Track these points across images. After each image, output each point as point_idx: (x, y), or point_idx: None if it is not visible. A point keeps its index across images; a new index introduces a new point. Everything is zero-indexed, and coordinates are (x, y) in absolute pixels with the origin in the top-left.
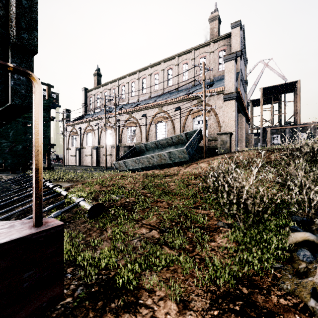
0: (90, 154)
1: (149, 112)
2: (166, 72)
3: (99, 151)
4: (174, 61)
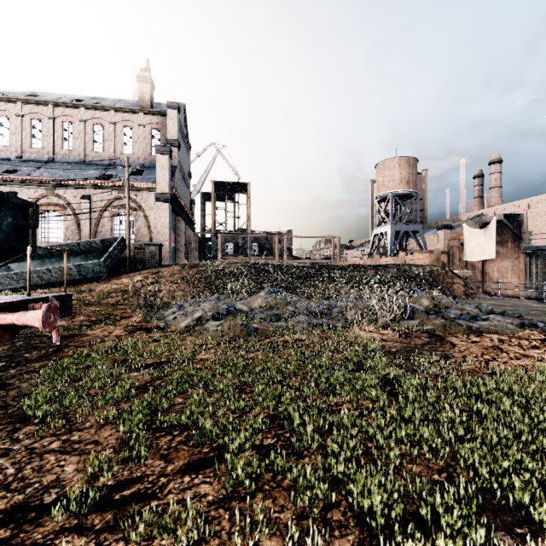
0: None
1: (24, 191)
2: (60, 125)
3: None
4: (76, 113)
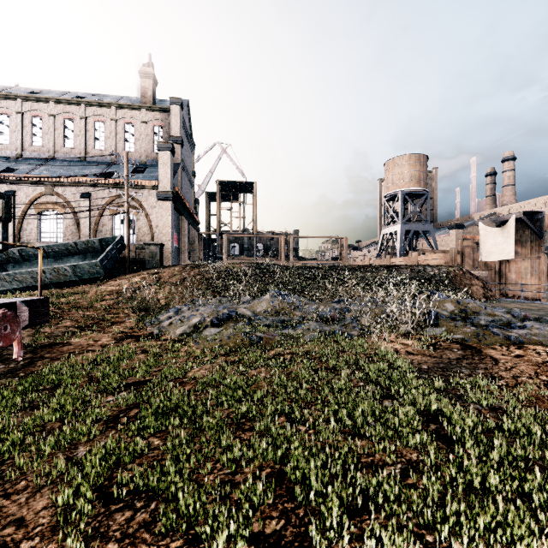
0: None
1: (22, 189)
2: (61, 122)
3: None
4: (77, 109)
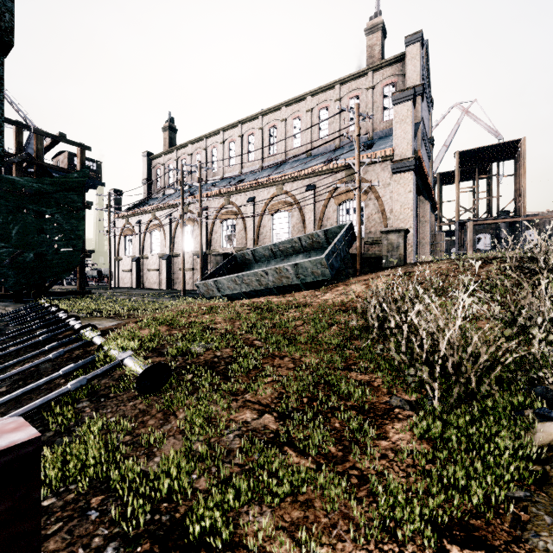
0: (157, 269)
1: (260, 194)
2: (290, 124)
3: (172, 263)
4: (303, 105)
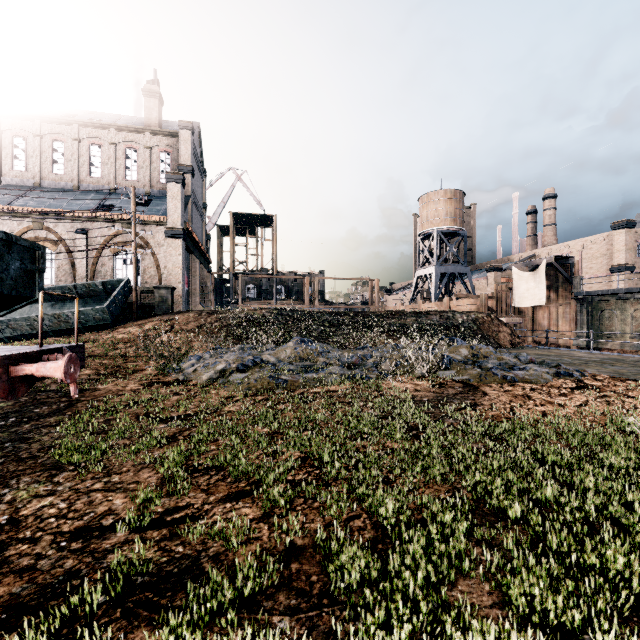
0: None
1: (5, 222)
2: (49, 144)
3: None
4: (69, 130)
